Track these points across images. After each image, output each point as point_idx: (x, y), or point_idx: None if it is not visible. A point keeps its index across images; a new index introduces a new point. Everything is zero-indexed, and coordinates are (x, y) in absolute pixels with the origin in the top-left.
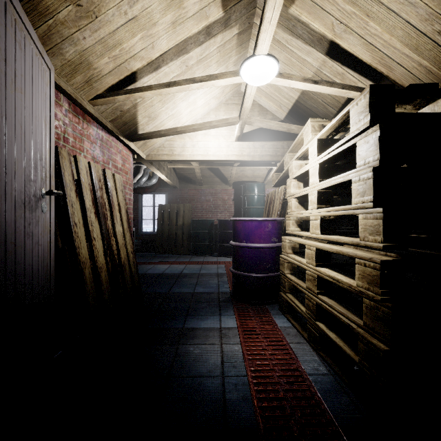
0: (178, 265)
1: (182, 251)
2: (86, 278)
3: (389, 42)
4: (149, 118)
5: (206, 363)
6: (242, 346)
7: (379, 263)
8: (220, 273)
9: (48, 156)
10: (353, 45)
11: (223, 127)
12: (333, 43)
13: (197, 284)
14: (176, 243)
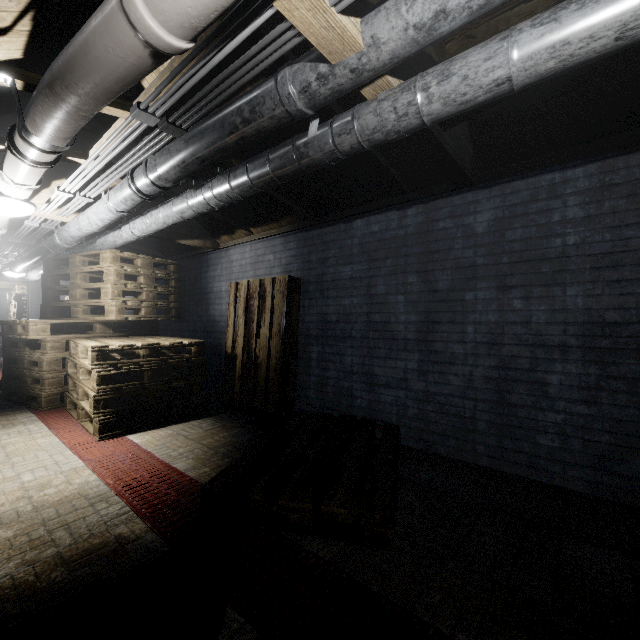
0: None
1: None
2: None
3: None
4: None
5: None
6: None
7: None
8: None
9: None
10: None
11: None
12: None
13: None
14: None
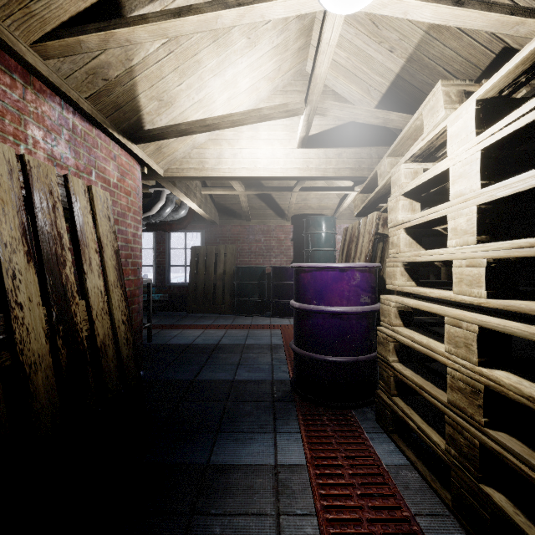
0: (216, 331)
1: (222, 309)
2: None
3: None
4: (159, 103)
5: None
6: (321, 524)
7: None
8: (275, 345)
9: None
10: None
11: (279, 127)
12: None
13: (239, 365)
14: (214, 298)
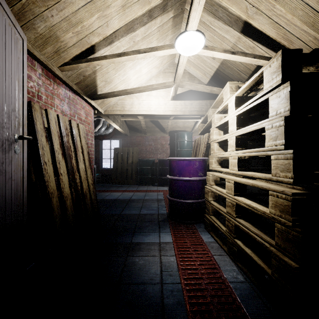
0: (128, 193)
1: (131, 182)
2: (54, 205)
3: (291, 21)
4: (105, 82)
5: (148, 272)
6: (177, 258)
7: (290, 195)
8: (160, 199)
9: (21, 108)
10: (262, 24)
11: (162, 90)
12: (246, 23)
13: (142, 208)
14: (127, 176)
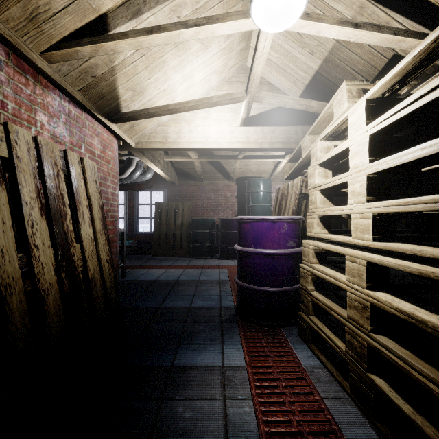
0: (175, 270)
1: (180, 252)
2: (12, 310)
3: None
4: (133, 92)
5: None
6: (255, 405)
7: None
8: (223, 281)
9: None
10: None
11: (226, 110)
12: None
13: (195, 296)
14: (174, 244)
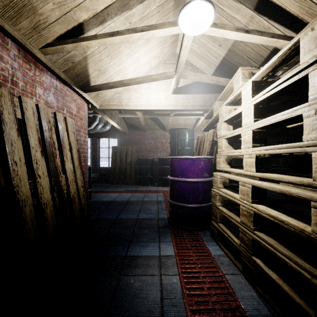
0: (127, 194)
1: (130, 182)
2: (26, 216)
3: None
4: (99, 72)
5: (145, 300)
6: (181, 278)
7: None
8: (160, 201)
9: None
10: None
11: (162, 83)
12: None
13: (140, 211)
14: (125, 176)
